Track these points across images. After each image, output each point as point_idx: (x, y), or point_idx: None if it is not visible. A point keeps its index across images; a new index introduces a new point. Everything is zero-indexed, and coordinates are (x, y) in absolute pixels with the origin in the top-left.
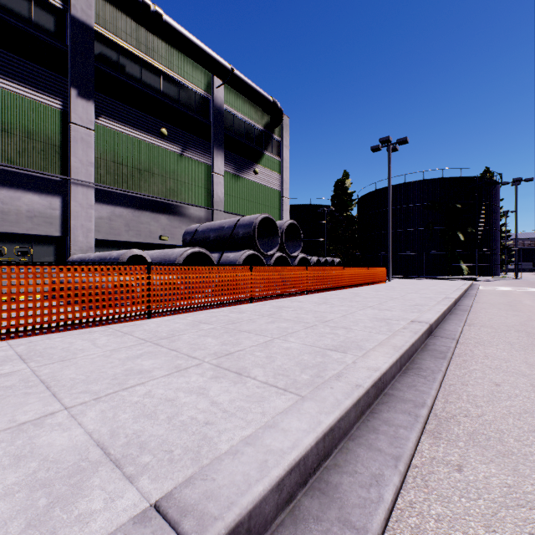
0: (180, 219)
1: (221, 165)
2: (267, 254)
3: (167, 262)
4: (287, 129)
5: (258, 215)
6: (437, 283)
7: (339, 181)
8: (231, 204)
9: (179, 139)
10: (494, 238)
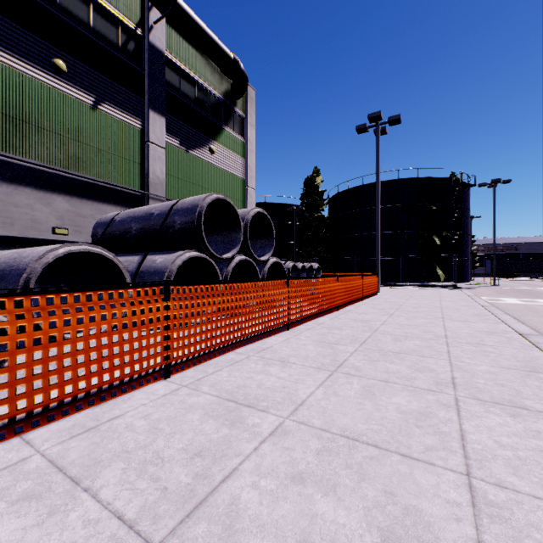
0: (93, 204)
1: (162, 133)
2: (221, 257)
3: (12, 271)
4: (252, 104)
5: (207, 194)
6: (438, 295)
7: (310, 178)
8: (177, 189)
9: (90, 83)
10: (466, 243)
